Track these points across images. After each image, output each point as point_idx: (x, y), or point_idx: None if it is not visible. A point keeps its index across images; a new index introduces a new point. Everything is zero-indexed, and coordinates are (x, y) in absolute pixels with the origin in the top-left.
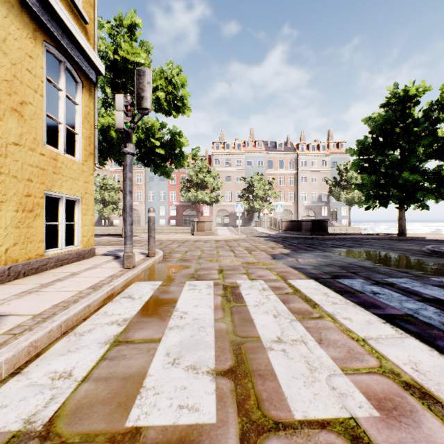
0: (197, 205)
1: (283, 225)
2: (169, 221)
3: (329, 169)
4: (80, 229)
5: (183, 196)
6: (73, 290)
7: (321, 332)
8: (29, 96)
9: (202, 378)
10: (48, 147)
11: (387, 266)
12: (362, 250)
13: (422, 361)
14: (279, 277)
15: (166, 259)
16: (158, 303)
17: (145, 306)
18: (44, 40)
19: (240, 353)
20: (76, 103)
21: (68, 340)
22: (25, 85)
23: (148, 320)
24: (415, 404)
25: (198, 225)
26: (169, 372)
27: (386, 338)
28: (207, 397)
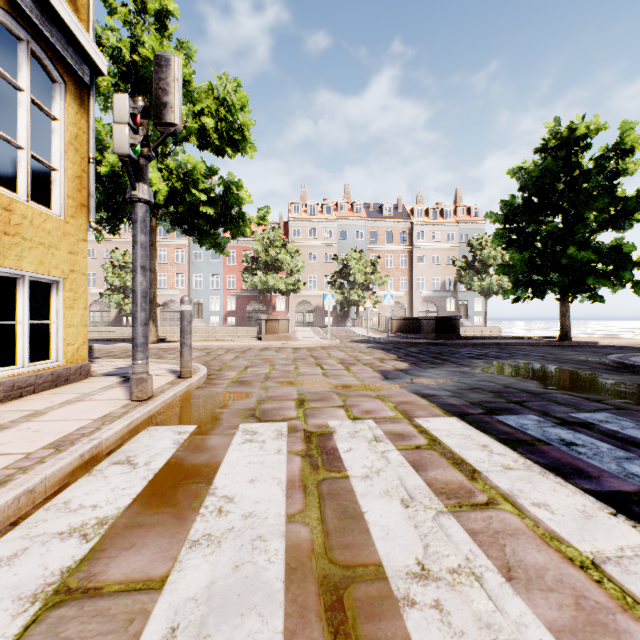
0: (267, 294)
1: (393, 324)
2: (225, 319)
3: (457, 245)
4: (61, 332)
5: (246, 282)
6: (15, 451)
7: (504, 545)
8: None
9: None
10: None
11: (565, 390)
12: (516, 363)
13: None
14: (400, 412)
15: (212, 381)
16: (180, 475)
17: (152, 483)
18: None
19: (342, 620)
20: (53, 117)
21: None
22: None
23: (149, 523)
24: None
25: (268, 325)
26: None
27: (637, 556)
28: None
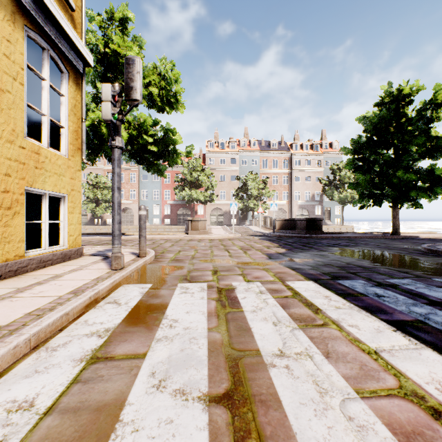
0: (191, 203)
1: (277, 224)
2: (163, 220)
3: (323, 169)
4: (66, 228)
5: (177, 195)
6: (52, 295)
7: (327, 343)
8: (7, 83)
9: (192, 407)
10: (30, 140)
11: (386, 266)
12: (358, 249)
13: None
14: (277, 278)
15: (158, 260)
16: (146, 309)
17: (131, 313)
18: (25, 24)
19: (237, 371)
20: (62, 94)
21: (37, 356)
22: (2, 71)
23: (133, 330)
24: None
25: (192, 224)
26: (153, 399)
27: (400, 349)
28: (197, 435)
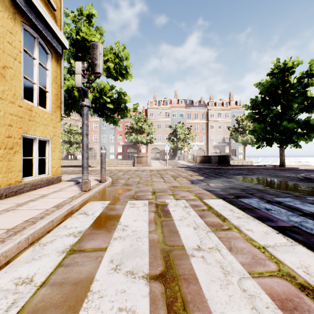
0: (137, 144)
1: (198, 159)
2: (117, 156)
3: (230, 120)
4: (50, 162)
5: (127, 138)
6: (42, 208)
7: (231, 241)
8: (10, 62)
9: (138, 282)
10: (25, 101)
11: (274, 189)
12: (255, 177)
13: (310, 265)
14: (197, 197)
15: (114, 184)
16: (106, 218)
17: (96, 220)
18: (22, 21)
19: (169, 259)
20: (47, 69)
21: (33, 249)
22: (6, 54)
23: (97, 232)
24: (311, 304)
25: (138, 159)
26: (112, 277)
27: (281, 245)
28: (142, 300)
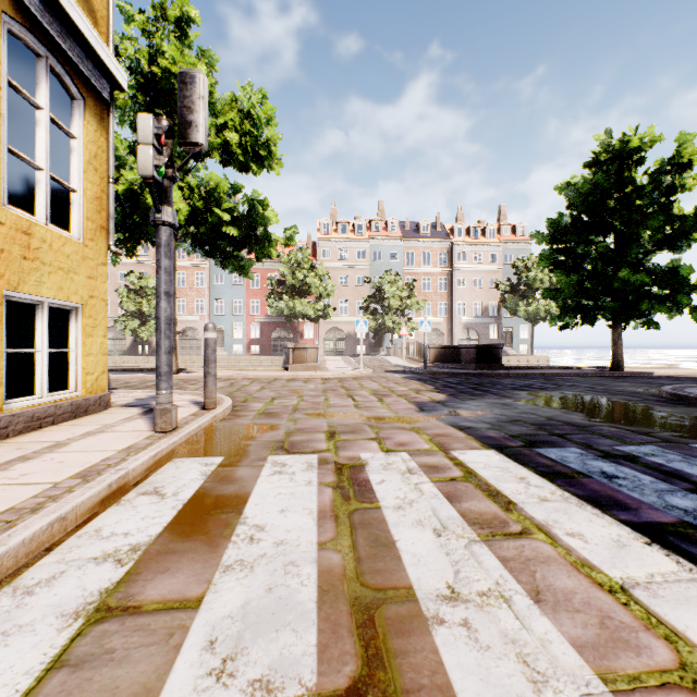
0: (294, 321)
1: (431, 353)
2: (249, 347)
3: (501, 266)
4: (80, 361)
5: (271, 307)
6: (43, 481)
7: (534, 571)
8: None
9: None
10: (13, 210)
11: (612, 423)
12: (562, 395)
13: None
14: (435, 445)
15: (237, 413)
16: (209, 506)
17: (182, 513)
18: (3, 10)
19: (373, 636)
20: (72, 135)
21: None
22: None
23: (181, 549)
24: None
25: (295, 354)
26: None
27: (666, 582)
28: None
